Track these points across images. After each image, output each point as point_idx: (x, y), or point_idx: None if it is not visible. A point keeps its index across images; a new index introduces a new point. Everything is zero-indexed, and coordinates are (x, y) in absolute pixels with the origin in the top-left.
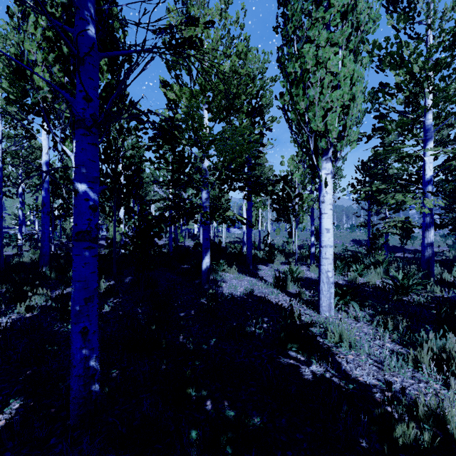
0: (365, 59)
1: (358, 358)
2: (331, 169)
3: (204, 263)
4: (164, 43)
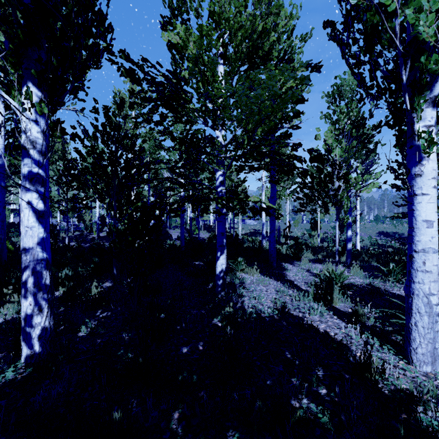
0: None
1: None
2: (435, 118)
3: (219, 265)
4: None
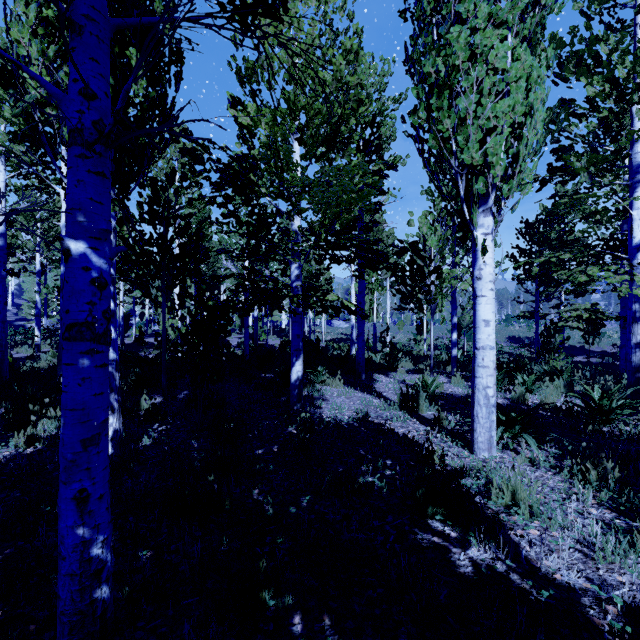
0: (547, 51)
1: (546, 534)
2: (492, 226)
3: (294, 373)
4: (223, 4)
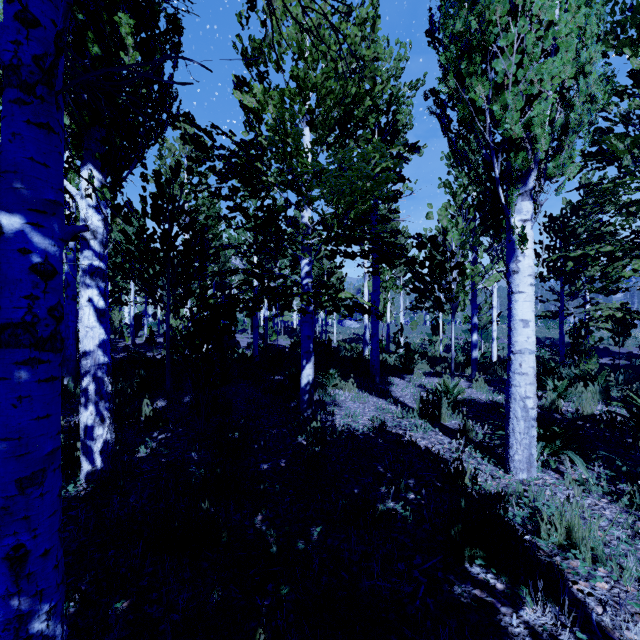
0: (598, 5)
1: (617, 588)
2: (532, 211)
3: (305, 376)
4: None
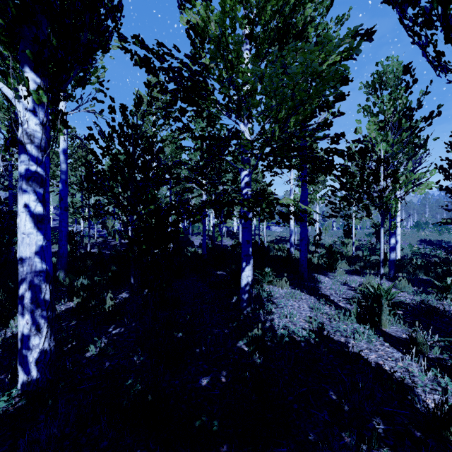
0: None
1: None
2: None
3: (244, 277)
4: None
